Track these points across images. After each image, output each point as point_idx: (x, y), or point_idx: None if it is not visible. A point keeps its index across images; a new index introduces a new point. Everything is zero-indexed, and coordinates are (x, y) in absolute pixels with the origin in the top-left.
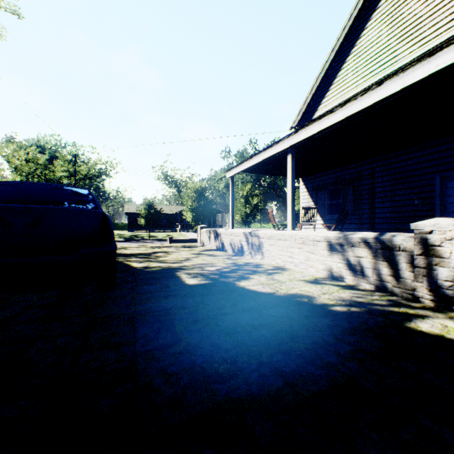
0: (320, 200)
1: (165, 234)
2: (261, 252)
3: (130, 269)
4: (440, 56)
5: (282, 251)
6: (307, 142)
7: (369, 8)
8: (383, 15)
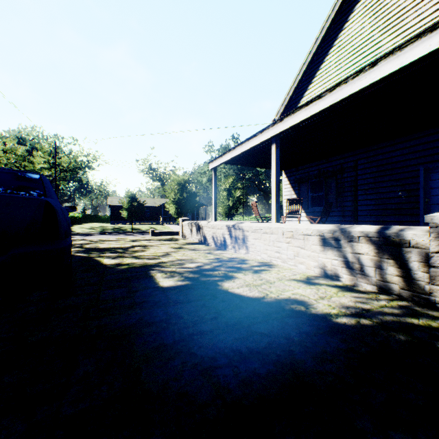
0: (303, 192)
1: (148, 226)
2: (245, 247)
3: (99, 267)
4: None
5: (268, 245)
6: (292, 132)
7: (352, 0)
8: (366, 7)
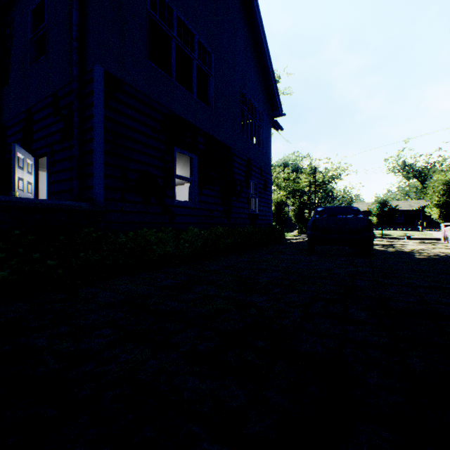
0: None
1: (401, 233)
2: None
3: (376, 249)
4: None
5: None
6: None
7: None
8: None
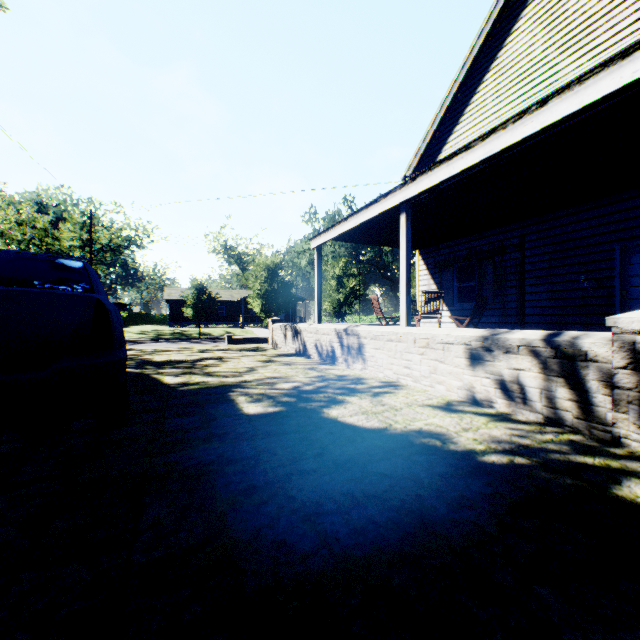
0: (446, 282)
1: (223, 330)
2: (362, 360)
3: (159, 387)
4: (639, 57)
5: (394, 358)
6: (429, 196)
7: (517, 4)
8: (537, 14)
